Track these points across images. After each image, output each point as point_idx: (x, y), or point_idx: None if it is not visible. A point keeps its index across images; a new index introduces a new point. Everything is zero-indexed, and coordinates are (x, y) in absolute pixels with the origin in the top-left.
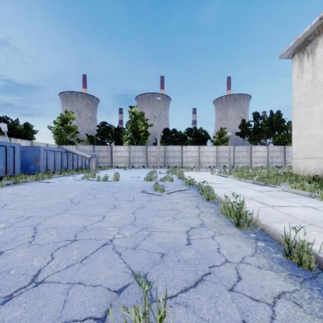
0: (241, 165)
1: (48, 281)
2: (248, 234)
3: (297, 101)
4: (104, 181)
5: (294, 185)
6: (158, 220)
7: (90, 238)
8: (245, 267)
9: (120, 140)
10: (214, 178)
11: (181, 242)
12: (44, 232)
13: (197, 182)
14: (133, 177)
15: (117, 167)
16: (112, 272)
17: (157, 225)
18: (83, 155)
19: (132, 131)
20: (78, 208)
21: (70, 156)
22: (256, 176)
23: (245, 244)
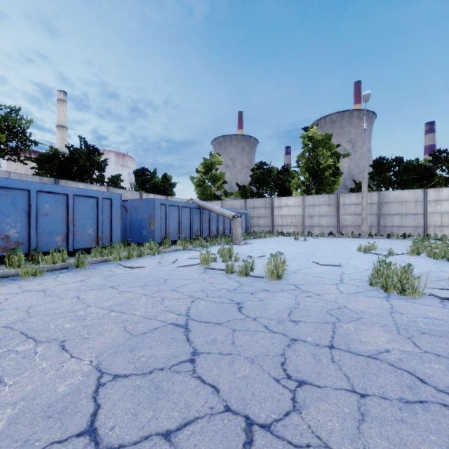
0: None
1: None
2: None
3: None
4: (243, 275)
5: None
6: None
7: None
8: None
9: (287, 189)
10: None
11: None
12: None
13: None
14: (321, 264)
15: (281, 233)
16: None
17: None
18: (222, 212)
19: (308, 169)
20: None
21: (205, 214)
22: None
23: None
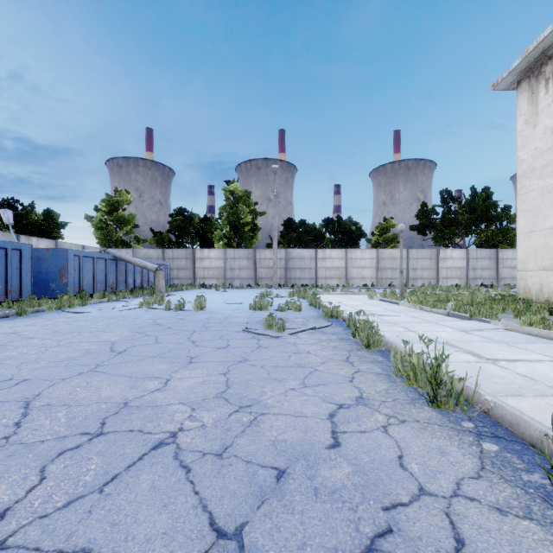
0: (421, 282)
1: (14, 544)
2: (458, 423)
3: (525, 166)
4: (178, 310)
5: (528, 319)
6: (273, 388)
7: (131, 429)
8: (467, 508)
9: (210, 239)
10: (375, 306)
11: (320, 441)
12: (41, 415)
13: (344, 313)
14: (230, 303)
15: (203, 286)
16: (165, 519)
17: (269, 401)
18: (144, 264)
19: (230, 224)
20: (122, 363)
21: (121, 266)
22: (449, 303)
23: (455, 446)
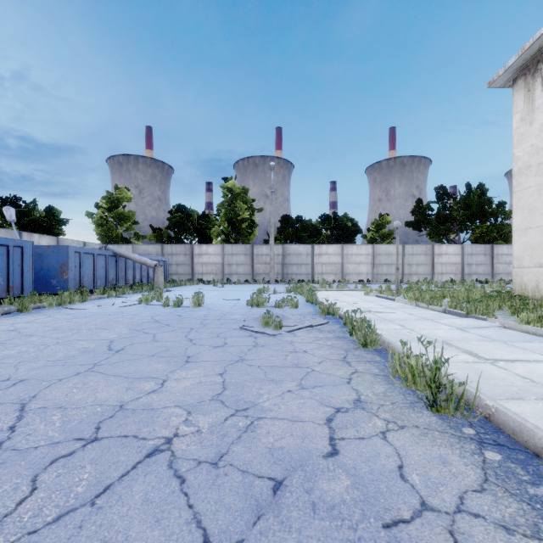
0: (416, 278)
1: None
2: (459, 429)
3: (521, 163)
4: (176, 307)
5: (526, 317)
6: (270, 390)
7: (125, 434)
8: (472, 526)
9: (208, 236)
10: (371, 302)
11: (318, 448)
12: (36, 419)
13: (340, 309)
14: (228, 299)
15: (202, 281)
16: (158, 537)
17: (266, 404)
18: (143, 261)
19: (227, 220)
20: (119, 362)
21: (121, 262)
22: (445, 299)
23: (456, 454)
